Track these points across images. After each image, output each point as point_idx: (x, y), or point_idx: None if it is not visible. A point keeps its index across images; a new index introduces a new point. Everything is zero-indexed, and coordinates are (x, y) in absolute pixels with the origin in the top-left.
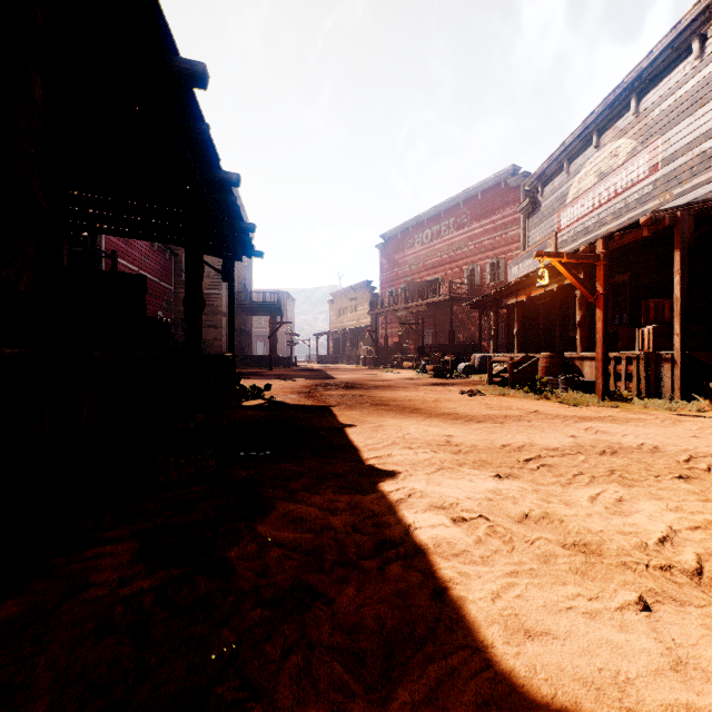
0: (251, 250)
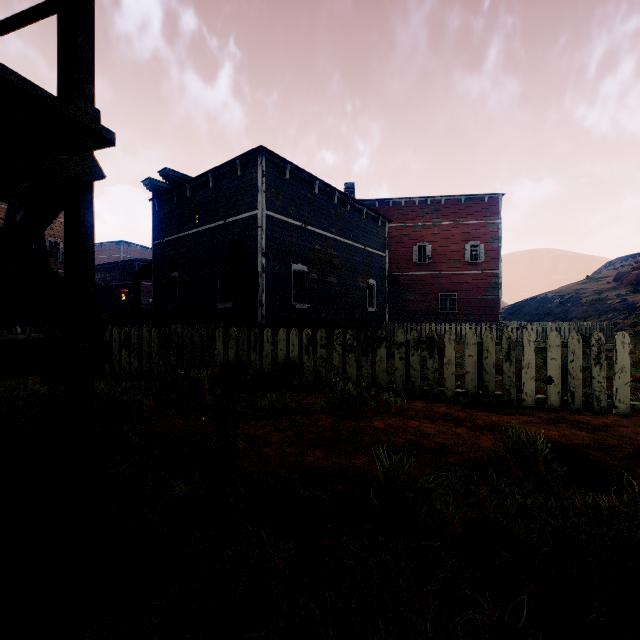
0: (112, 288)
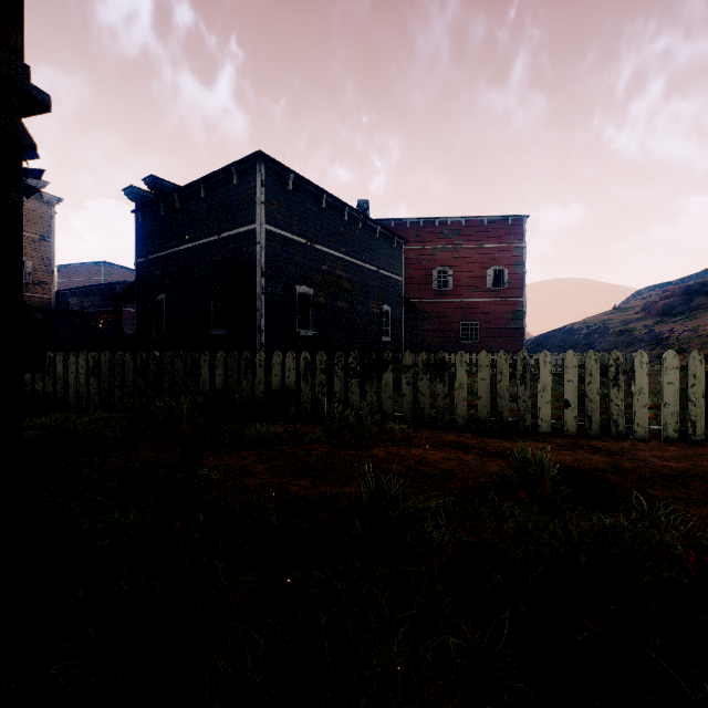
0: (90, 314)
